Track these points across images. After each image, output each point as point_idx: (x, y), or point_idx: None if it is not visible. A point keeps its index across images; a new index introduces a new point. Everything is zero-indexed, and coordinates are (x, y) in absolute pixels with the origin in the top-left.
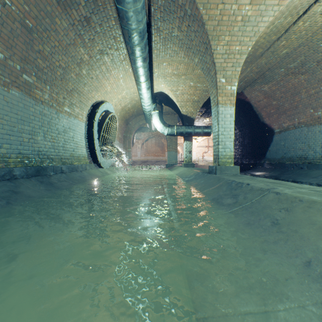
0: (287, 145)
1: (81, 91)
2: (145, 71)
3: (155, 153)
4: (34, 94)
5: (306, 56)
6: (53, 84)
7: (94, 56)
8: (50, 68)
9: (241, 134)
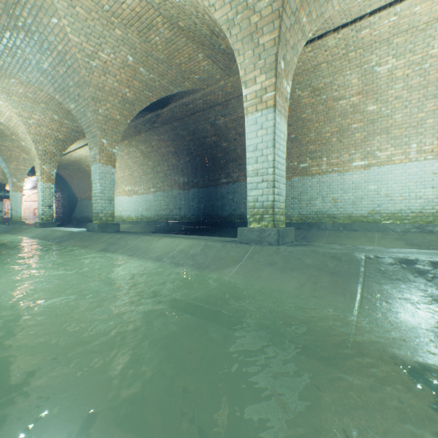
0: (83, 209)
1: None
2: None
3: None
4: None
5: (79, 166)
6: None
7: None
8: None
9: (63, 196)
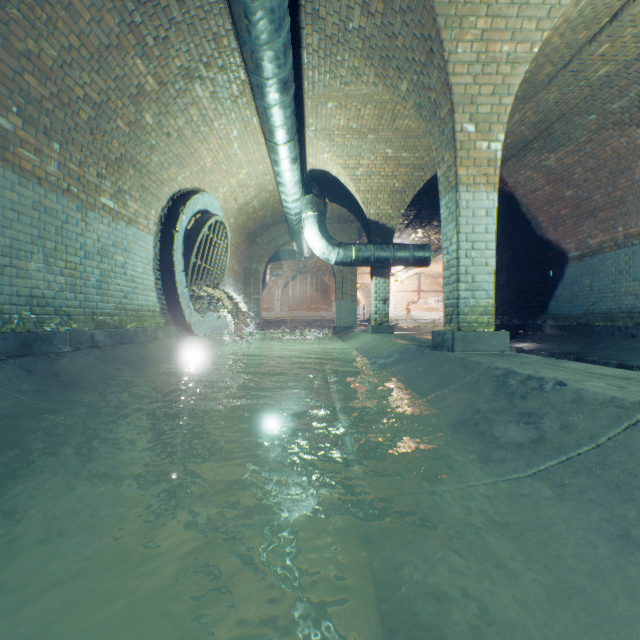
0: (597, 286)
1: (143, 164)
2: (287, 117)
3: (311, 304)
4: (18, 160)
5: None
6: (69, 141)
7: (171, 81)
8: (61, 100)
9: None
